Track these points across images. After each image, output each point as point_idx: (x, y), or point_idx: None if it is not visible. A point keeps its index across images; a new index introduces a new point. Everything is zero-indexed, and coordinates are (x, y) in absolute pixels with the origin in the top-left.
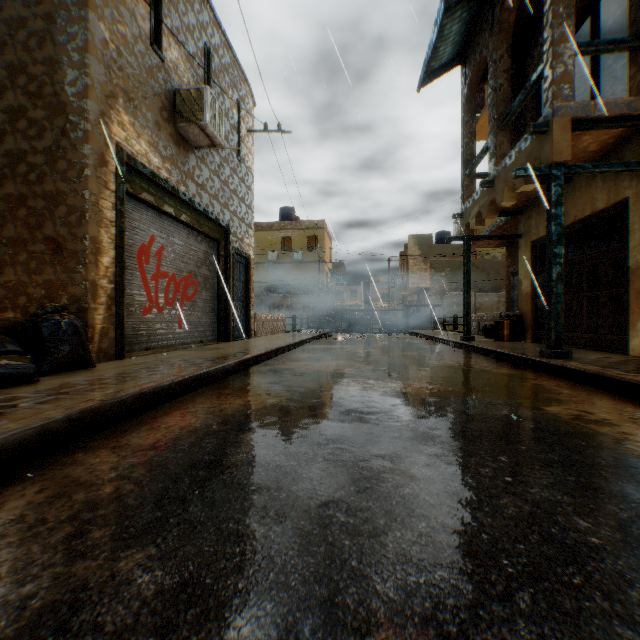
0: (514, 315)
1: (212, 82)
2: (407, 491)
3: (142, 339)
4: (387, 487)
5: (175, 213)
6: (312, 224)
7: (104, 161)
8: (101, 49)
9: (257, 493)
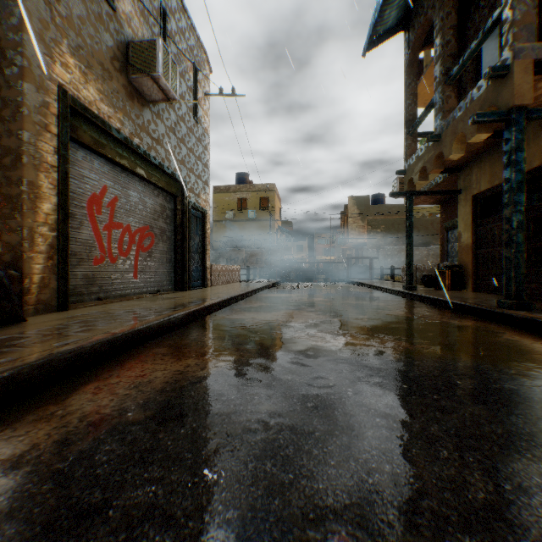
0: (454, 266)
1: (168, 42)
2: None
3: (93, 289)
4: None
5: (129, 165)
6: (264, 187)
7: (44, 102)
8: None
9: None
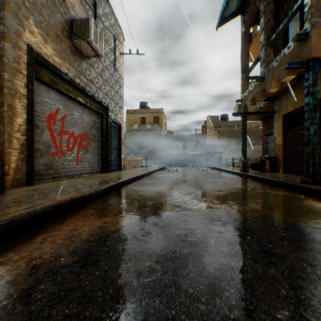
0: (271, 157)
1: (97, 21)
2: None
3: (50, 172)
4: None
5: (73, 95)
6: (156, 110)
7: (18, 54)
8: None
9: None
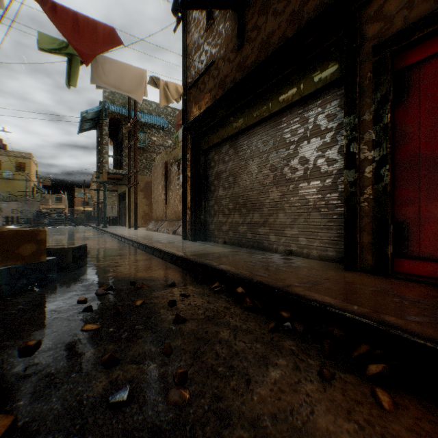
0: (115, 217)
1: None
2: None
3: None
4: None
5: None
6: (21, 154)
7: None
8: None
9: None
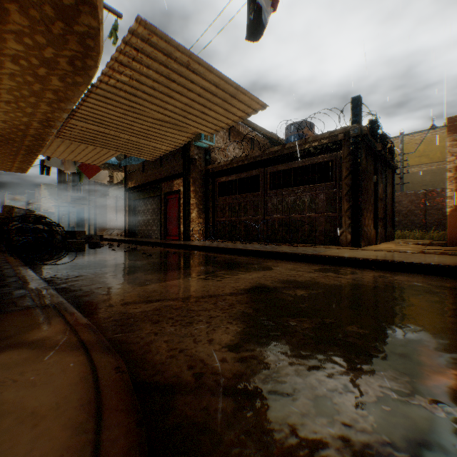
0: (74, 227)
1: None
2: None
3: None
4: None
5: None
6: None
7: None
8: None
9: None
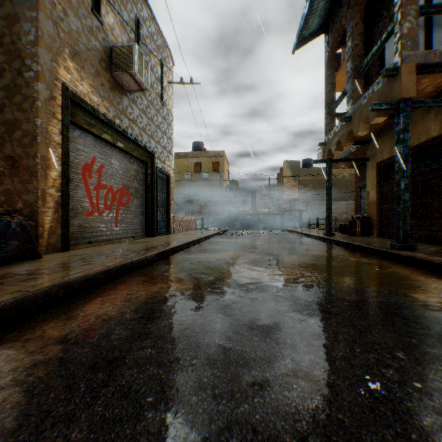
0: (363, 217)
1: (141, 44)
2: (316, 404)
3: (86, 235)
4: (293, 397)
5: (112, 140)
6: (215, 153)
7: (52, 96)
8: (50, 8)
9: (153, 407)
